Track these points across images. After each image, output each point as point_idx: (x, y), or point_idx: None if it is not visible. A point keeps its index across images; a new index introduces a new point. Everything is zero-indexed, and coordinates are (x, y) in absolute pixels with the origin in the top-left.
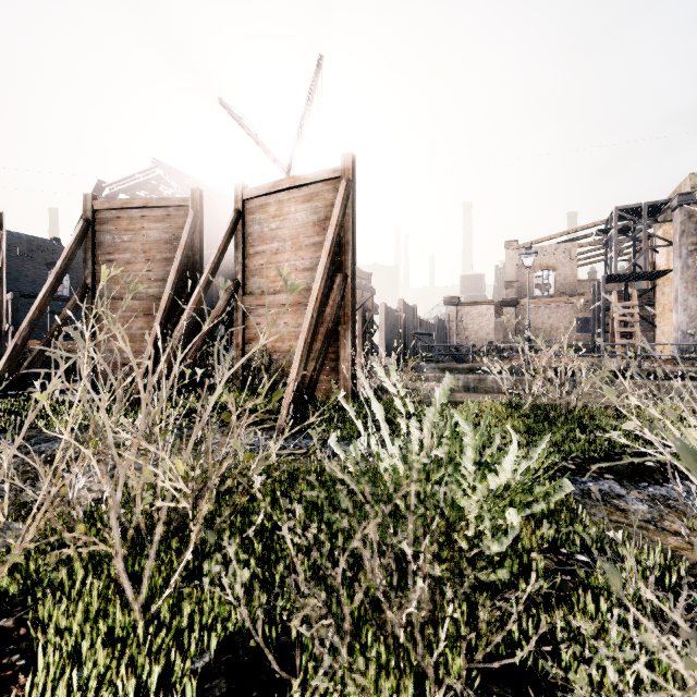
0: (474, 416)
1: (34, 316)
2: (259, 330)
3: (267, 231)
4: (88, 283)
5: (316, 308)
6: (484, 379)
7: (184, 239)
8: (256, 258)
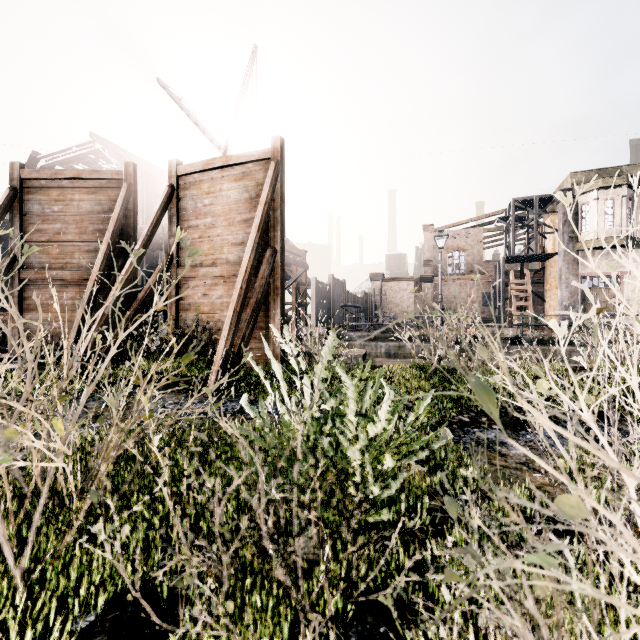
0: (387, 378)
1: None
2: (193, 301)
3: (200, 206)
4: (15, 253)
5: (245, 280)
6: (403, 346)
7: (117, 211)
8: (190, 232)
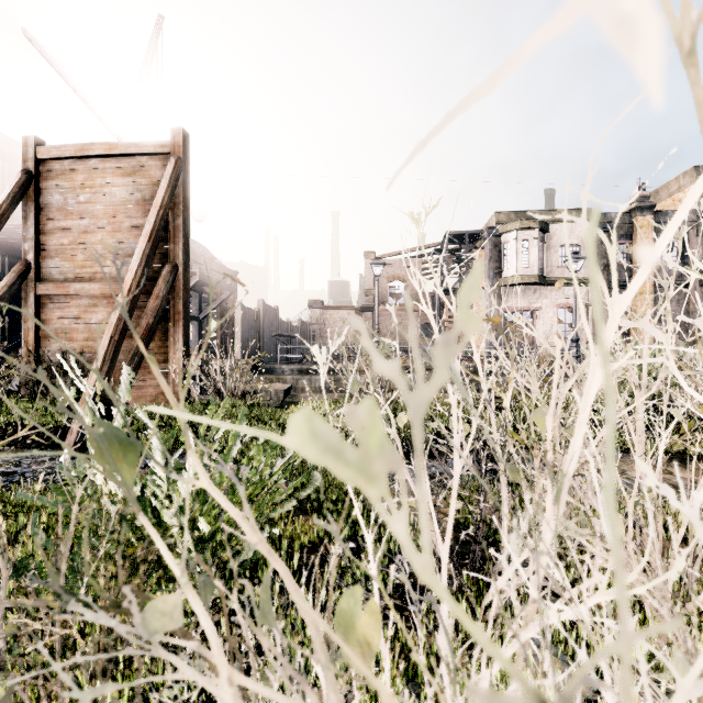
0: None
1: None
2: (61, 326)
3: (73, 203)
4: None
5: (128, 300)
6: (339, 380)
7: None
8: (57, 235)
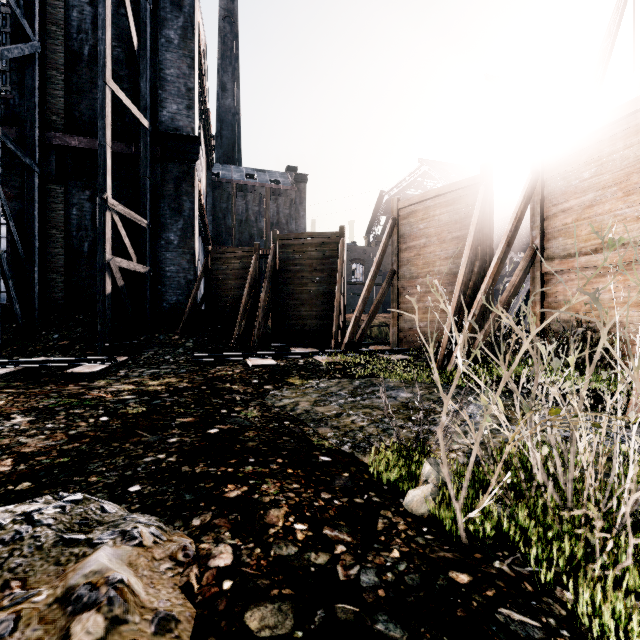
0: None
1: (365, 295)
2: (564, 298)
3: (575, 183)
4: (394, 268)
5: None
6: None
7: (476, 215)
8: (559, 218)
